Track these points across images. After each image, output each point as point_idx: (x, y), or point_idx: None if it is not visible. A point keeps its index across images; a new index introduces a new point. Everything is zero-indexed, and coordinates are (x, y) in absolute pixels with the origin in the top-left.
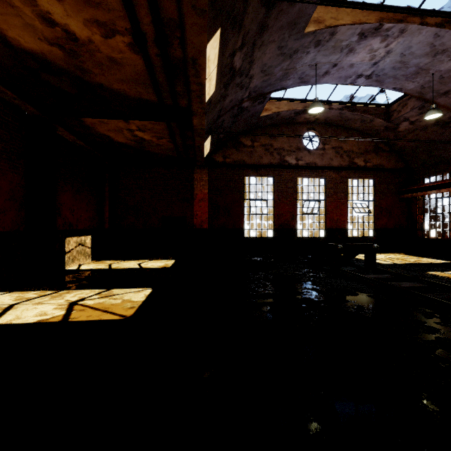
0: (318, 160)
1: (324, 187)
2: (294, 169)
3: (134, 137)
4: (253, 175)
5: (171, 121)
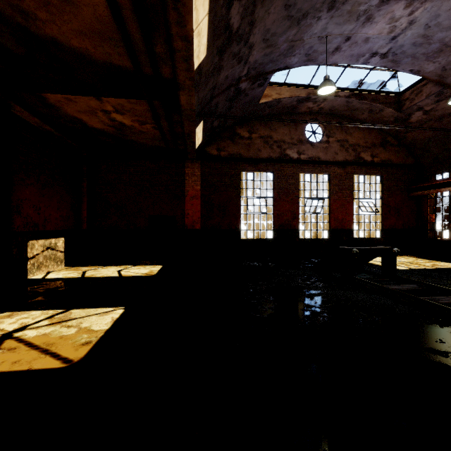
0: (322, 154)
1: (328, 183)
2: (296, 164)
3: (111, 122)
4: (250, 170)
5: (154, 99)
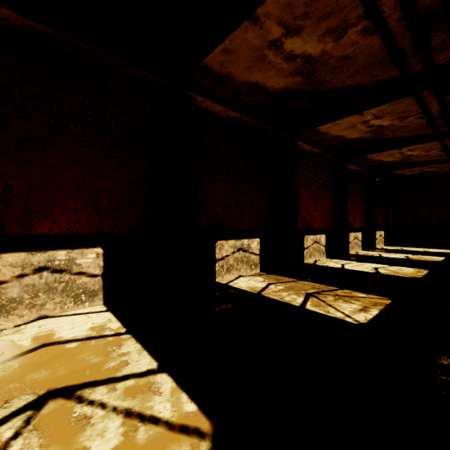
0: None
1: None
2: None
3: (420, 171)
4: None
5: None
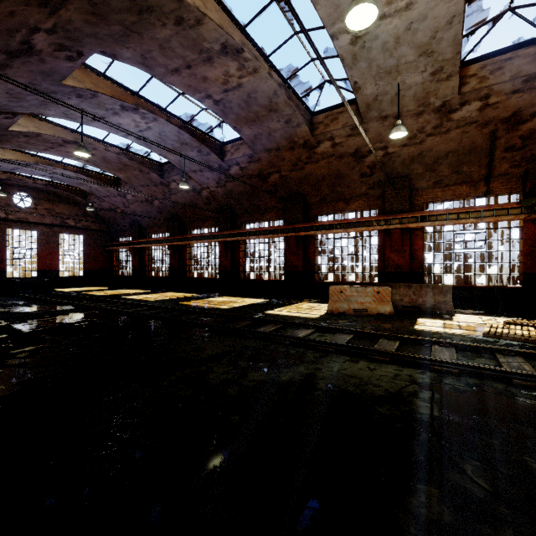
0: (31, 217)
1: (37, 238)
2: (4, 221)
3: None
4: None
5: None
